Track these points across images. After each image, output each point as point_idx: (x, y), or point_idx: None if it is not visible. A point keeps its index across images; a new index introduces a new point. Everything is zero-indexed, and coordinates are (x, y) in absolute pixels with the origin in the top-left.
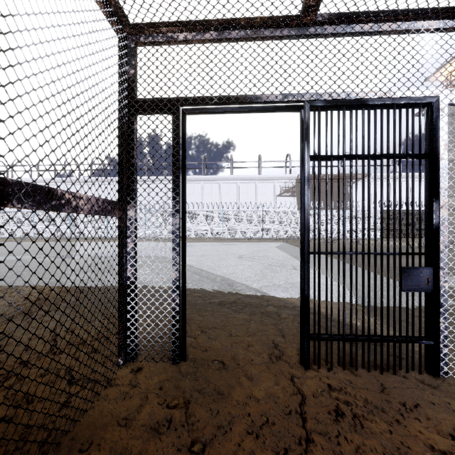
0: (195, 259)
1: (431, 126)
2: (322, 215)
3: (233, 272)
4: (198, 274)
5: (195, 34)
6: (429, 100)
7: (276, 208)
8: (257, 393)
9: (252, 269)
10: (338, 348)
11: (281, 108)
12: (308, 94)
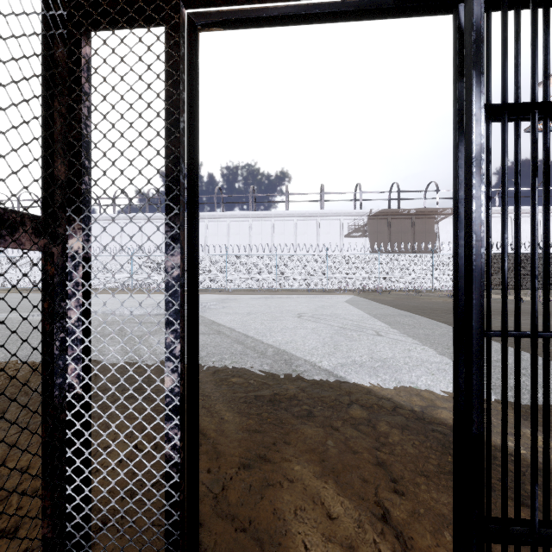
0: (239, 318)
1: None
2: (402, 260)
3: (291, 340)
4: (241, 343)
5: None
6: None
7: (342, 252)
8: None
9: (318, 334)
10: None
11: (412, 2)
12: None
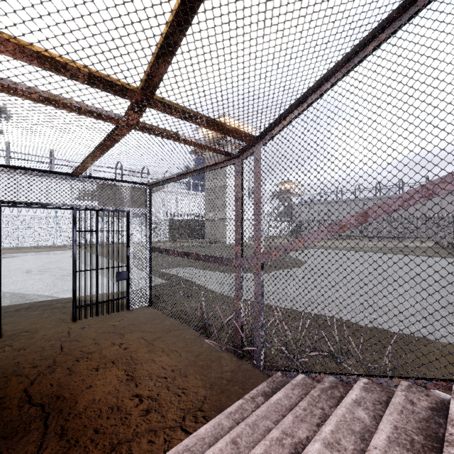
0: None
1: (127, 220)
2: (122, 221)
3: (23, 287)
4: None
5: (10, 170)
6: (126, 211)
7: None
8: (49, 333)
9: (44, 281)
10: (91, 309)
11: (62, 209)
12: (76, 205)
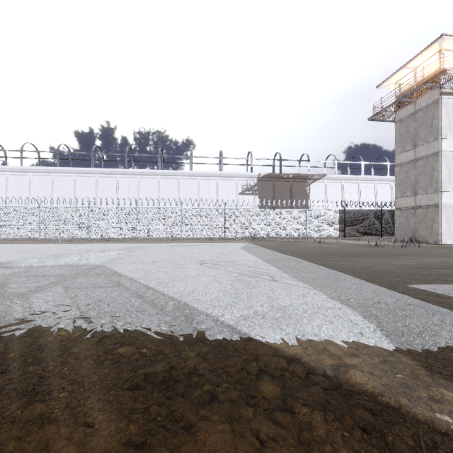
0: (143, 267)
1: None
2: (284, 213)
3: (193, 290)
4: (140, 297)
5: None
6: None
7: (237, 207)
8: None
9: (219, 282)
10: None
11: None
12: None
